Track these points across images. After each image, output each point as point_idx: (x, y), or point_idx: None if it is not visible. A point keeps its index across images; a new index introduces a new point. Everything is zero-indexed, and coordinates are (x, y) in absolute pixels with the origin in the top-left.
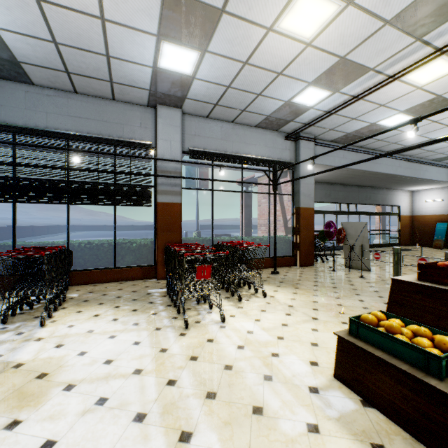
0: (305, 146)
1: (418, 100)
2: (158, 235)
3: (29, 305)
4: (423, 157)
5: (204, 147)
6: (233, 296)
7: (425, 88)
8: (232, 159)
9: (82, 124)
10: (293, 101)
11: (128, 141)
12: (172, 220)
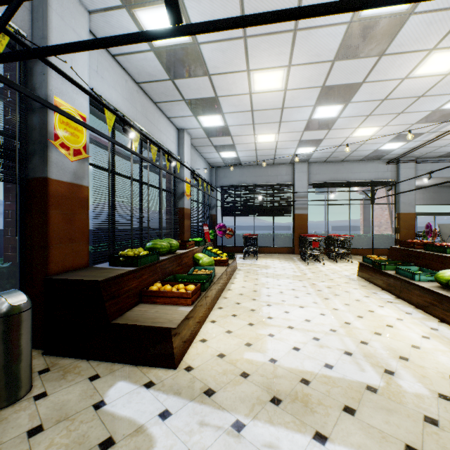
0: (405, 167)
1: None
2: (295, 231)
3: (247, 255)
4: None
5: (321, 180)
6: (334, 261)
7: None
8: (341, 184)
9: (259, 179)
10: (380, 149)
11: (280, 184)
12: (302, 223)
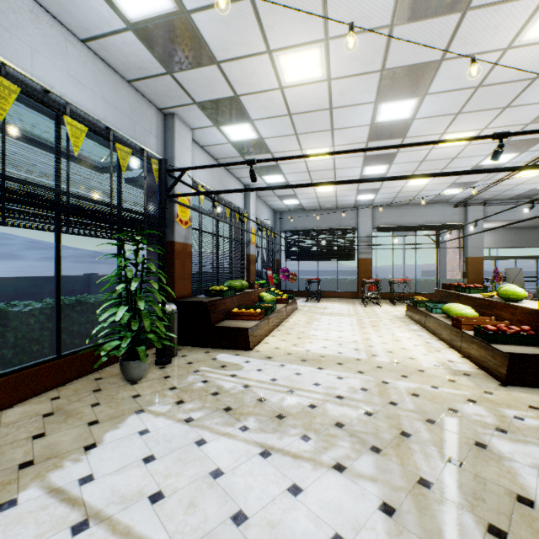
0: (473, 210)
1: None
2: (359, 275)
3: (310, 299)
4: None
5: (386, 224)
6: (393, 305)
7: None
8: (406, 228)
9: (323, 223)
10: (441, 194)
11: (343, 228)
12: (366, 267)
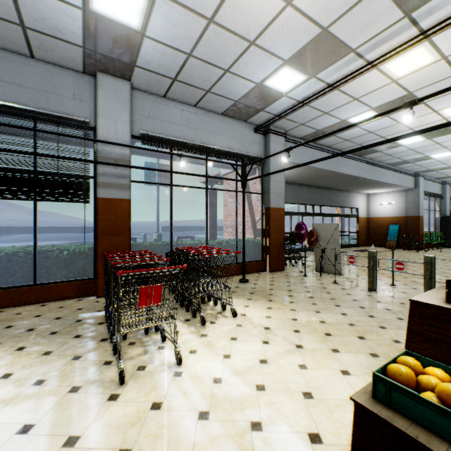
0: (275, 141)
1: (390, 96)
2: (98, 240)
3: None
4: (381, 160)
5: (160, 132)
6: (195, 317)
7: (400, 82)
8: (195, 149)
9: None
10: (265, 84)
11: (54, 115)
12: (118, 220)
